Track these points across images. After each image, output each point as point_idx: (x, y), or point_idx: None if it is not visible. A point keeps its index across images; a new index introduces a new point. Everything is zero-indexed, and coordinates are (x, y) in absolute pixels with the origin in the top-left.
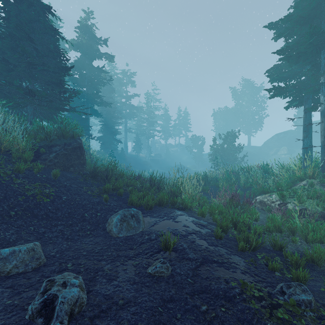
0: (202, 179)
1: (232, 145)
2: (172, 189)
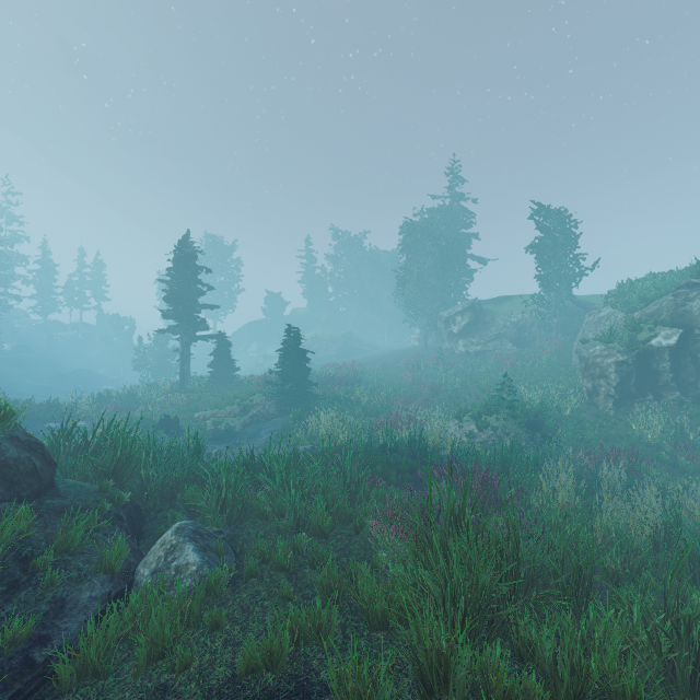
0: (105, 398)
1: (166, 349)
2: (70, 408)
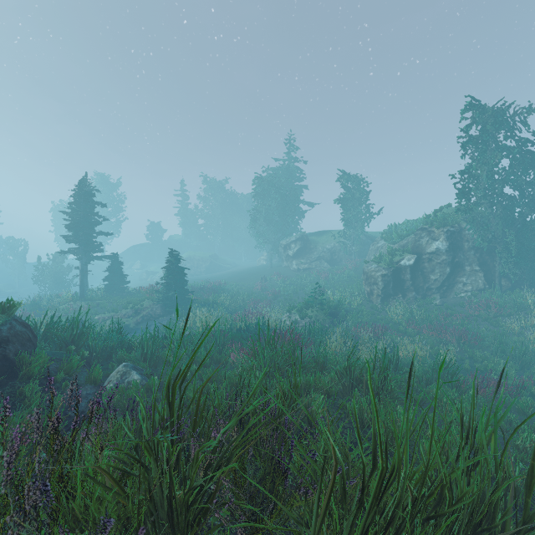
0: None
1: (62, 266)
2: None
